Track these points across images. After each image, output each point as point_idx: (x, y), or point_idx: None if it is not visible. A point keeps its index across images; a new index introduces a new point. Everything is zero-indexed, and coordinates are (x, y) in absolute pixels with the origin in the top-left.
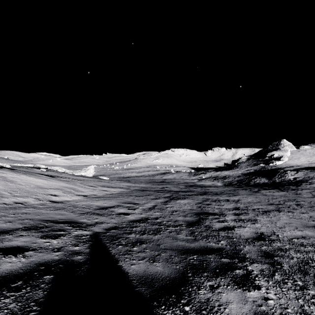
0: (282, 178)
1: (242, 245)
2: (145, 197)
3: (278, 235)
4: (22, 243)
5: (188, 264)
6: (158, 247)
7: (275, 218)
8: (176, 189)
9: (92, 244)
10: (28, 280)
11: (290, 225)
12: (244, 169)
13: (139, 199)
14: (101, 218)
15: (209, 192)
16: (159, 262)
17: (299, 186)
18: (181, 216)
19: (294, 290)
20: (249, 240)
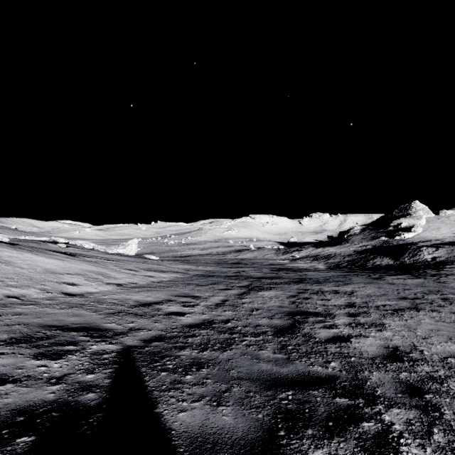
0: (414, 258)
1: (368, 371)
2: (211, 287)
3: (422, 351)
4: None
5: (279, 409)
6: (228, 375)
7: (413, 321)
8: (258, 275)
9: (117, 369)
10: None
11: (438, 334)
12: (357, 245)
13: (201, 289)
14: (140, 321)
15: (307, 278)
16: (228, 405)
17: (441, 270)
18: (265, 318)
19: None
20: (377, 360)
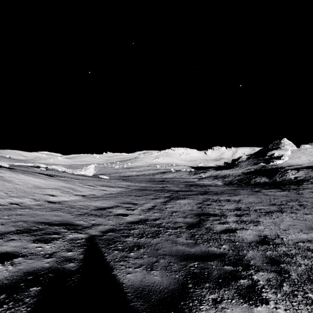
0: (283, 178)
1: (246, 250)
2: (145, 197)
3: (282, 238)
4: (12, 249)
5: (189, 272)
6: (157, 253)
7: (278, 219)
8: (176, 189)
9: (86, 249)
10: (12, 293)
11: (294, 227)
12: (244, 168)
13: (138, 199)
14: (98, 219)
15: (209, 191)
16: (157, 270)
17: (300, 185)
18: (181, 217)
19: (306, 304)
20: (253, 244)
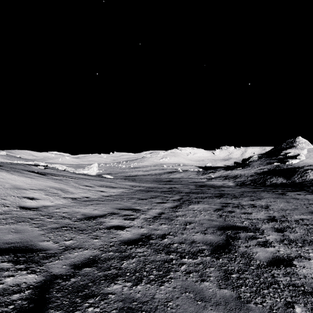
0: (302, 178)
1: None
2: (150, 200)
3: None
4: None
5: None
6: None
7: None
8: (186, 190)
9: None
10: None
11: None
12: (256, 168)
13: (141, 202)
14: (79, 237)
15: (225, 194)
16: None
17: None
18: (199, 233)
19: None
20: None
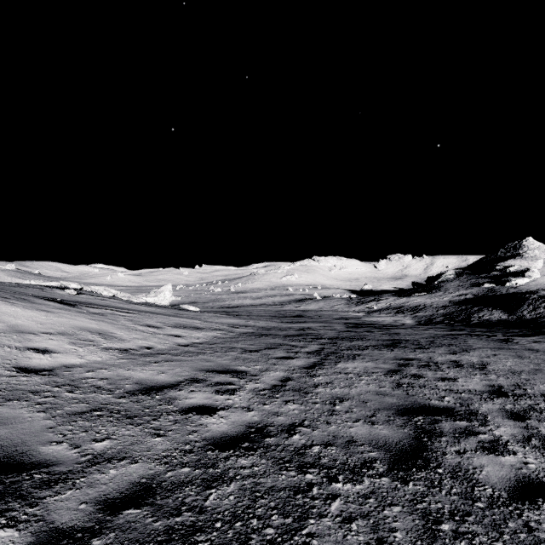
0: (537, 312)
1: None
2: (264, 353)
3: None
4: None
5: None
6: None
7: None
8: (330, 333)
9: None
10: None
11: None
12: (453, 293)
13: (248, 358)
14: (124, 432)
15: (402, 340)
16: None
17: None
18: (360, 422)
19: None
20: None
